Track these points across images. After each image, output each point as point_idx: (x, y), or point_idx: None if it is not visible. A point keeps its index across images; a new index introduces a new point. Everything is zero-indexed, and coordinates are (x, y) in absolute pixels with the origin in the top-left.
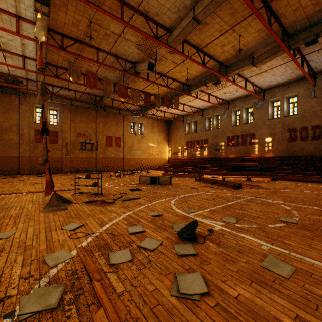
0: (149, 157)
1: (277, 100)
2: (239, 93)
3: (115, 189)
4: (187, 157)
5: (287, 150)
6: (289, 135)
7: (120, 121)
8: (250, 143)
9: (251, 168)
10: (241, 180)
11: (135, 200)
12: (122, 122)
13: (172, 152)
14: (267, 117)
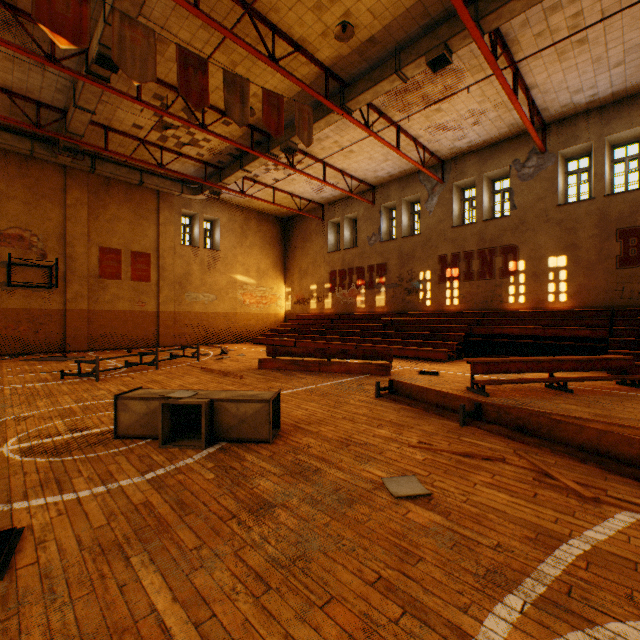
0: (235, 309)
1: (581, 155)
2: (477, 134)
3: None
4: (333, 310)
5: (615, 290)
6: (620, 246)
7: (148, 208)
8: (505, 271)
9: (522, 340)
10: (529, 387)
11: None
12: (153, 210)
13: (296, 297)
14: (556, 199)
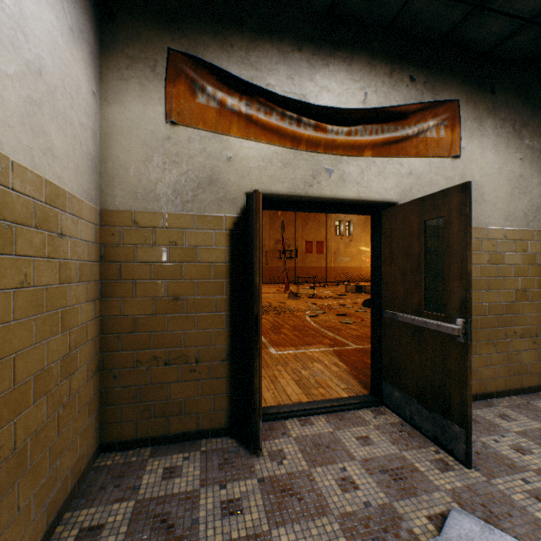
0: (360, 265)
1: None
2: None
3: (324, 294)
4: None
5: None
6: None
7: (322, 221)
8: None
9: None
10: None
11: (341, 299)
12: (324, 222)
13: None
14: None
